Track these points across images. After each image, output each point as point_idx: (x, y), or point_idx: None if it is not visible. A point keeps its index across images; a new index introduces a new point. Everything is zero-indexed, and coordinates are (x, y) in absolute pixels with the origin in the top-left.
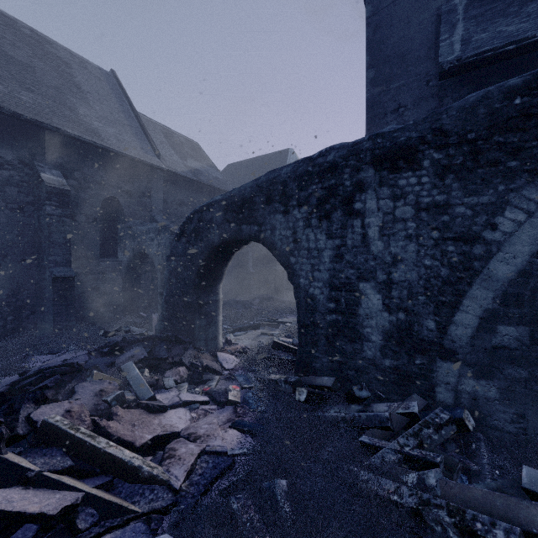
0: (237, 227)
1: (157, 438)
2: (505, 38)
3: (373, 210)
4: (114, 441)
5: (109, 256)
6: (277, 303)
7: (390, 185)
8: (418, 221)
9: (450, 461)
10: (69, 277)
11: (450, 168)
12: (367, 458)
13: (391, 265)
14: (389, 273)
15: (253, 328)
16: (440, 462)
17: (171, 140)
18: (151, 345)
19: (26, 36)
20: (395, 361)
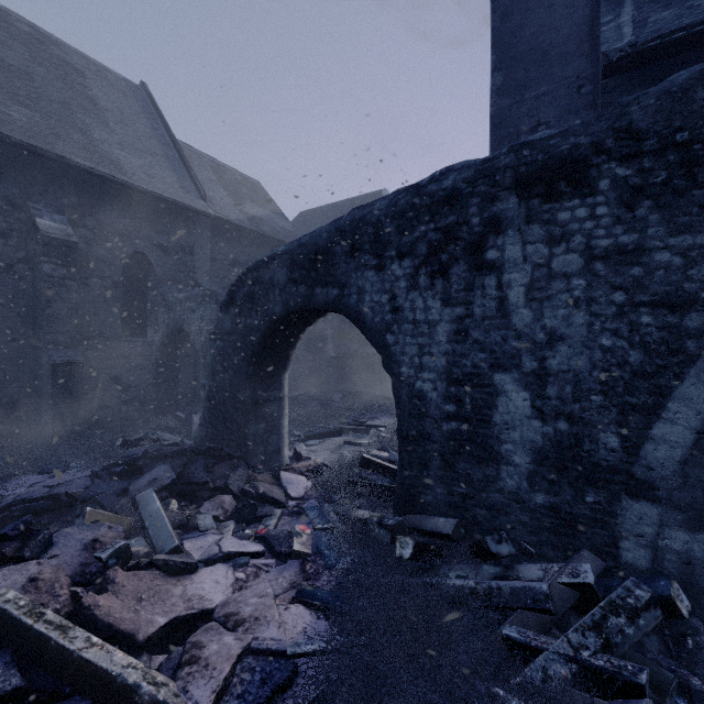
0: (308, 291)
1: (176, 621)
2: (700, 14)
3: (516, 261)
4: (103, 632)
5: (135, 335)
6: (367, 398)
7: (544, 221)
8: (589, 277)
9: (659, 674)
10: (75, 364)
11: (646, 190)
12: (519, 671)
13: (545, 346)
14: (542, 359)
15: (333, 434)
16: (645, 683)
17: (222, 178)
18: (183, 462)
19: (22, 33)
20: (552, 496)
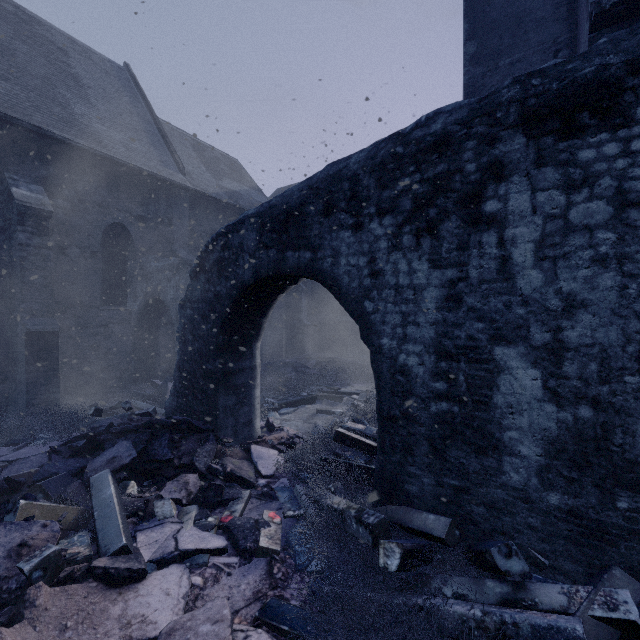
0: (279, 255)
1: None
2: None
3: (523, 212)
4: None
5: (115, 304)
6: (339, 365)
7: (560, 162)
8: (621, 228)
9: None
10: (50, 332)
11: None
12: None
13: (561, 314)
14: (557, 330)
15: (306, 402)
16: None
17: (202, 155)
18: (147, 438)
19: (7, 13)
20: (571, 497)
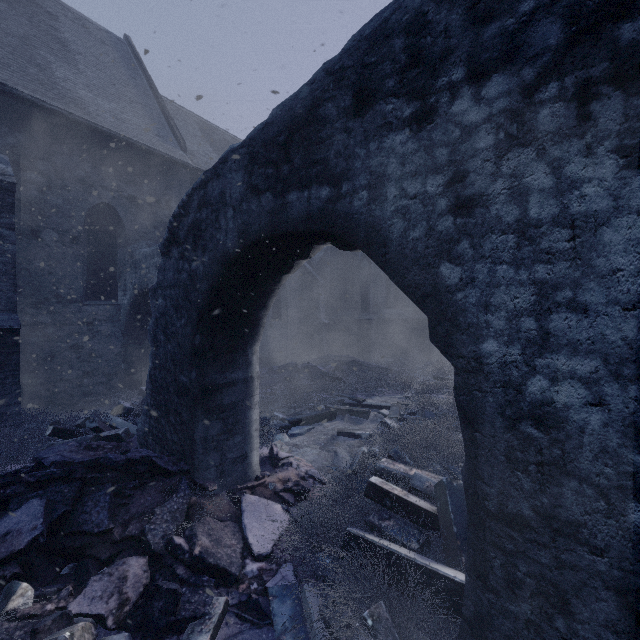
0: (276, 200)
1: None
2: None
3: None
4: None
5: (103, 298)
6: (363, 369)
7: None
8: None
9: None
10: (8, 330)
11: None
12: None
13: None
14: None
15: (324, 418)
16: None
17: (209, 136)
18: (74, 494)
19: None
20: None
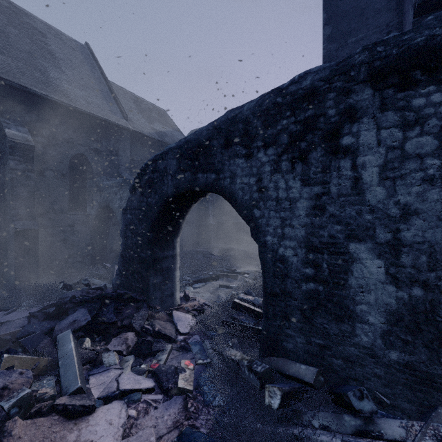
0: (192, 176)
1: None
2: None
3: (371, 145)
4: None
5: (78, 210)
6: (235, 252)
7: (398, 107)
8: None
9: None
10: (32, 230)
11: None
12: None
13: (399, 219)
14: (396, 231)
15: (212, 279)
16: None
17: (139, 106)
18: (98, 306)
19: (3, 7)
20: (407, 354)
